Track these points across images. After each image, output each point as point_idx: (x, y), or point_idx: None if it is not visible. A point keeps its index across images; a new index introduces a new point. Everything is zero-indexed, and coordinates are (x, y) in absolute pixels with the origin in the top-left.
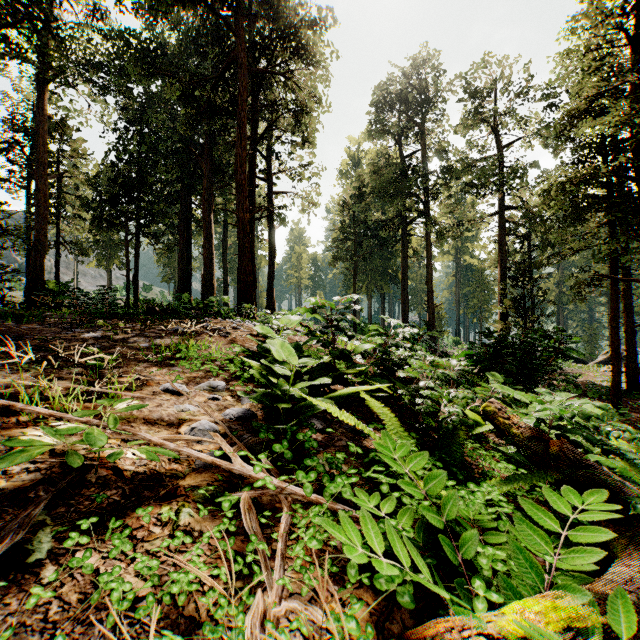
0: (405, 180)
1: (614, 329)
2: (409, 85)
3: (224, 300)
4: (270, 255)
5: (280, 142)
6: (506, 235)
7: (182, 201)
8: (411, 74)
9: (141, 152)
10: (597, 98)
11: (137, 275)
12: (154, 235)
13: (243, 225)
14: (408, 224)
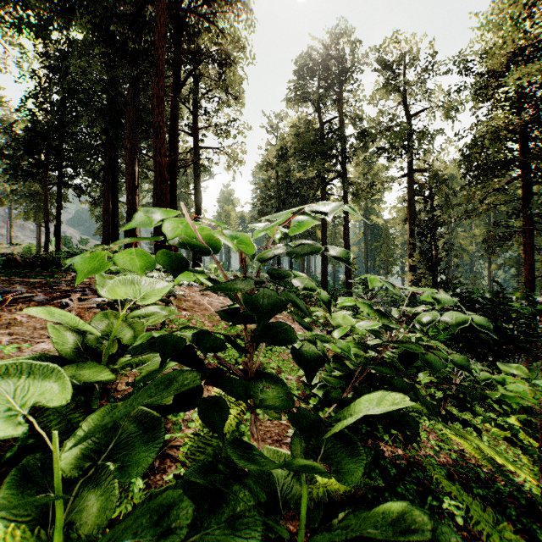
0: (325, 142)
1: (530, 281)
2: (328, 56)
3: (115, 249)
4: (196, 208)
5: (207, 99)
6: (415, 195)
7: (107, 153)
8: (330, 46)
9: (64, 102)
10: (517, 54)
11: (59, 226)
12: (76, 186)
13: (160, 170)
14: (327, 184)
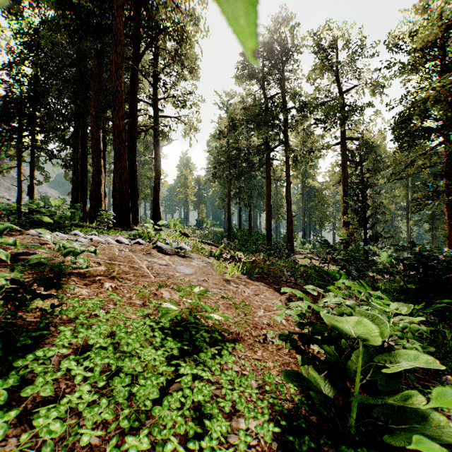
0: (270, 113)
1: None
2: (272, 39)
3: (54, 204)
4: (156, 170)
5: (166, 74)
6: (348, 160)
7: (76, 121)
8: (274, 30)
9: (37, 75)
10: (450, 27)
11: (32, 186)
12: (47, 150)
13: (118, 132)
14: (271, 150)
